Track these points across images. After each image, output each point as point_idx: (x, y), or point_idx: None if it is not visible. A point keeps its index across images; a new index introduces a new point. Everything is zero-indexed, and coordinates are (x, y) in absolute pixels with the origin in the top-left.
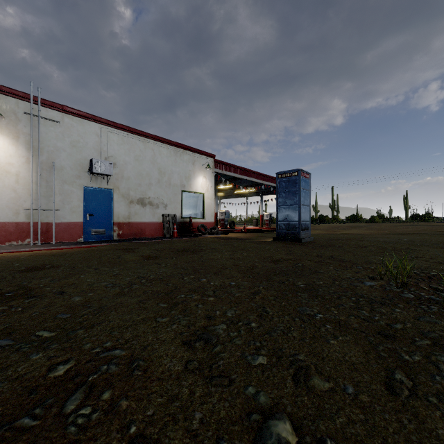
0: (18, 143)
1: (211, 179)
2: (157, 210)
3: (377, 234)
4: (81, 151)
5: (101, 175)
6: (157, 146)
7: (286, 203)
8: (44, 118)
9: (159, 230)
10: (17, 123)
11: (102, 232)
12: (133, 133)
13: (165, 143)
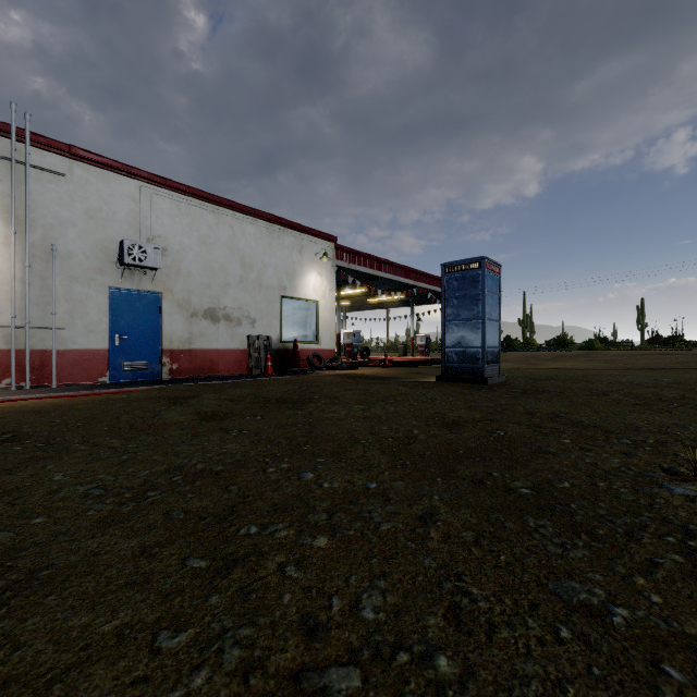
0: None
1: (331, 277)
2: (238, 329)
3: (610, 370)
4: (104, 226)
5: (140, 268)
6: (238, 220)
7: (460, 317)
8: (36, 168)
9: (243, 363)
10: None
11: (142, 367)
12: (197, 198)
13: (252, 217)
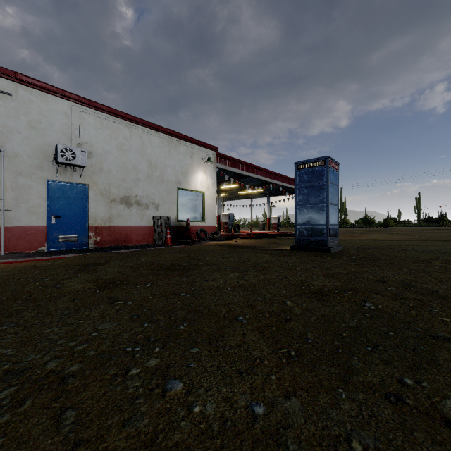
0: None
1: (213, 175)
2: (146, 211)
3: (413, 241)
4: (43, 134)
5: (71, 166)
6: (146, 133)
7: (309, 202)
8: None
9: (149, 236)
10: None
11: (73, 239)
12: (115, 115)
13: (156, 131)
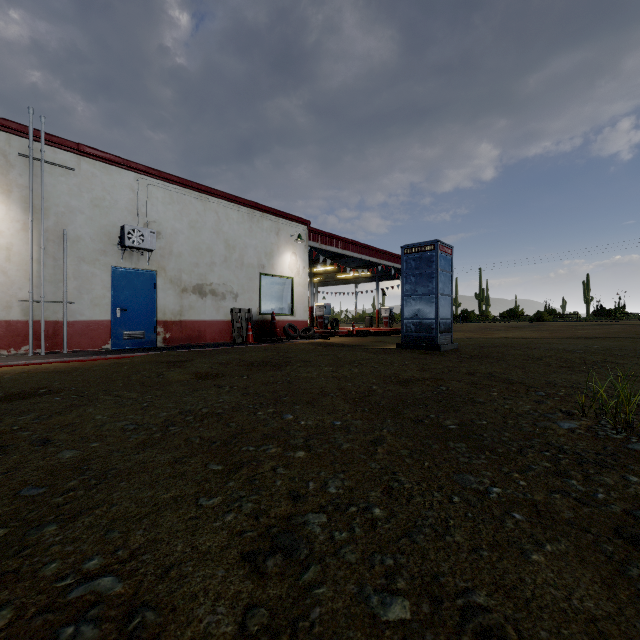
0: (10, 201)
1: (304, 256)
2: (222, 303)
3: (550, 339)
4: (107, 214)
5: (138, 249)
6: (222, 206)
7: (417, 292)
8: (50, 164)
9: (227, 333)
10: (9, 169)
11: (139, 336)
12: (187, 187)
13: (235, 203)
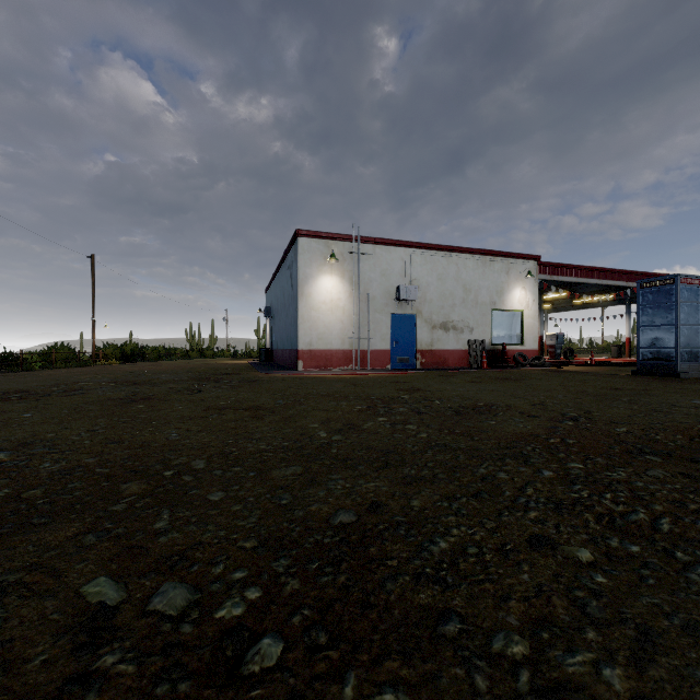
0: (344, 281)
1: (534, 290)
2: (461, 335)
3: None
4: (389, 279)
5: (406, 300)
6: (461, 259)
7: (654, 323)
8: (361, 254)
9: (464, 359)
10: (344, 262)
11: (406, 360)
12: (436, 250)
13: (471, 254)
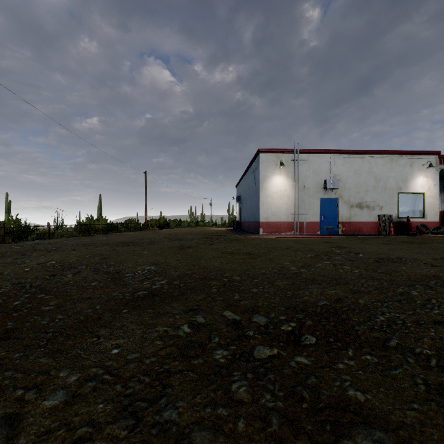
0: (288, 178)
1: (435, 177)
2: (372, 212)
3: None
4: (318, 175)
5: (331, 189)
6: (372, 158)
7: None
8: (299, 161)
9: (375, 228)
10: (288, 167)
11: (331, 229)
12: (353, 154)
13: (380, 154)
